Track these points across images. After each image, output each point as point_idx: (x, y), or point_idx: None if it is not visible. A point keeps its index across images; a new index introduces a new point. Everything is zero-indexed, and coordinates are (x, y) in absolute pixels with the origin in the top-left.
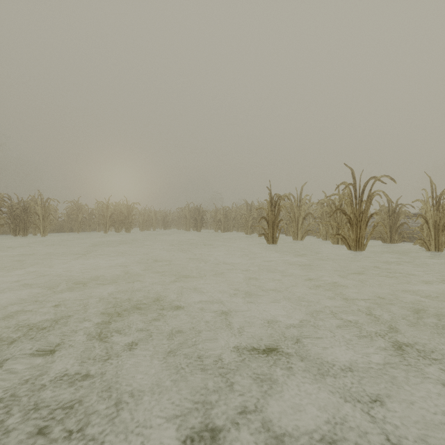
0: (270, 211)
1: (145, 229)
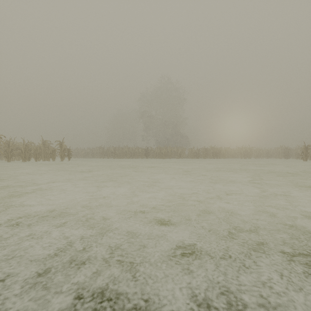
0: (305, 151)
1: (257, 157)
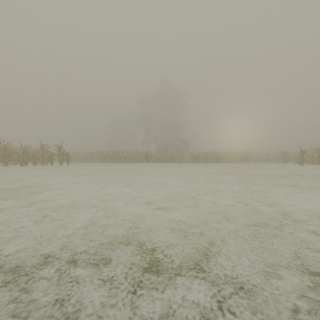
0: (301, 155)
1: (256, 162)
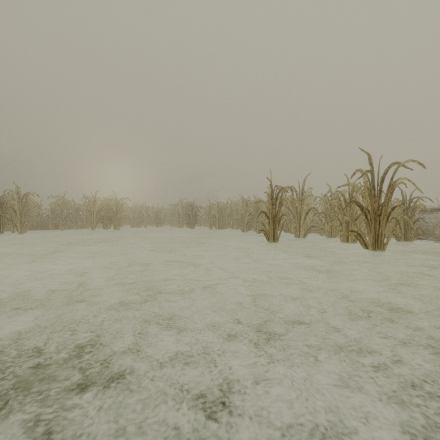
0: (271, 205)
1: (136, 226)
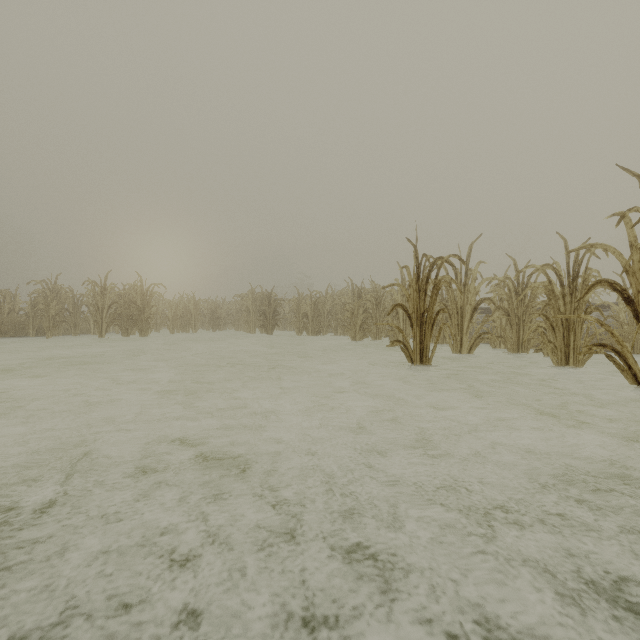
0: (416, 292)
1: (180, 329)
